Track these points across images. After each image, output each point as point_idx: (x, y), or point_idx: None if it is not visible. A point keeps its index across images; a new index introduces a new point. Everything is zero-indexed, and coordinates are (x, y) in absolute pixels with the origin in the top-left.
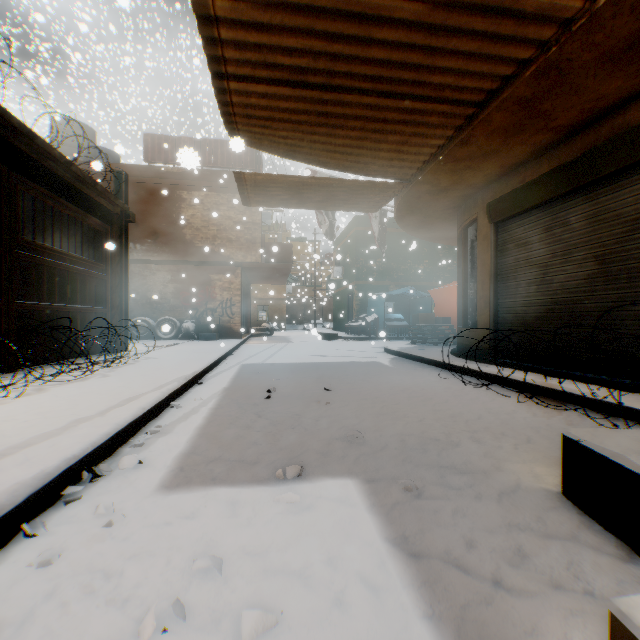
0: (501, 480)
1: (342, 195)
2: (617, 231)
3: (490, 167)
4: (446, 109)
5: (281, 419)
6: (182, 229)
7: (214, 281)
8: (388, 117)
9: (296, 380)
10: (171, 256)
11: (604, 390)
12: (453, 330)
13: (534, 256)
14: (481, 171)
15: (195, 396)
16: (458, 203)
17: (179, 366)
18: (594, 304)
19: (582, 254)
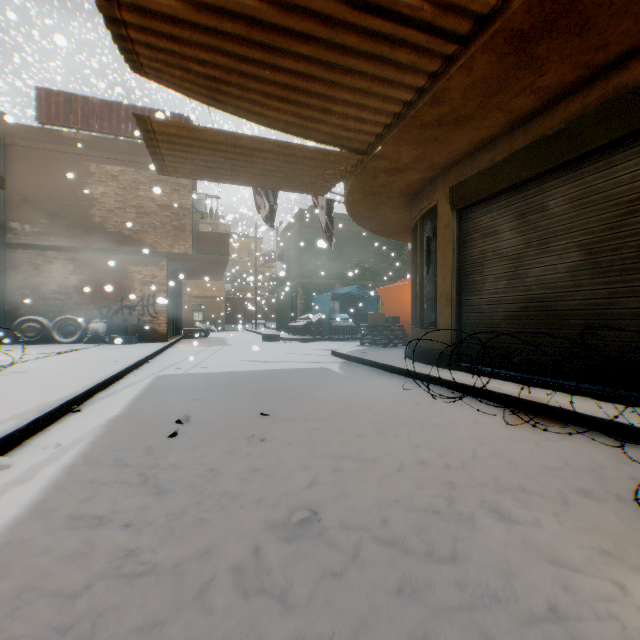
0: (599, 638)
1: (285, 168)
2: (608, 215)
3: (458, 141)
4: (422, 41)
5: (182, 484)
6: (90, 209)
7: (133, 274)
8: (347, 44)
9: (223, 399)
10: (75, 241)
11: (604, 405)
12: (403, 330)
13: (504, 247)
14: (448, 145)
15: (53, 439)
16: (415, 189)
17: (51, 385)
18: (579, 301)
19: (564, 243)
